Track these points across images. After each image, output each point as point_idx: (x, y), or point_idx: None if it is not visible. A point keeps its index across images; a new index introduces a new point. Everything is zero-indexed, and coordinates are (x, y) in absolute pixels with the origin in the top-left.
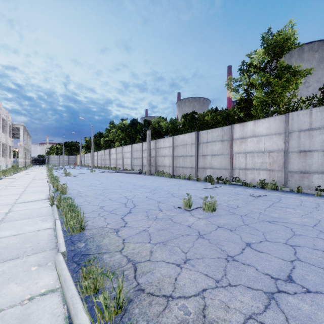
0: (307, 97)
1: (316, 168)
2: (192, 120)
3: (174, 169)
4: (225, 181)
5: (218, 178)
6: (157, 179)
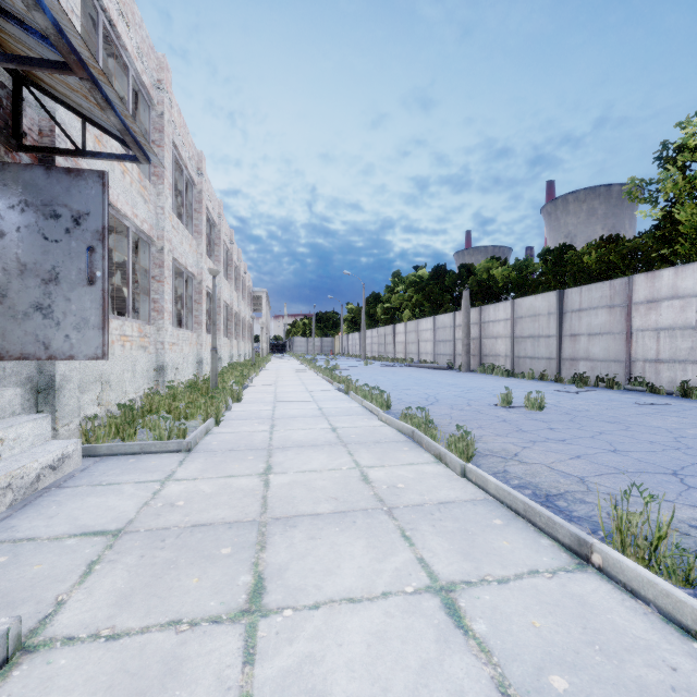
0: None
1: None
2: (558, 262)
3: (516, 362)
4: (611, 383)
5: (599, 379)
6: (479, 378)
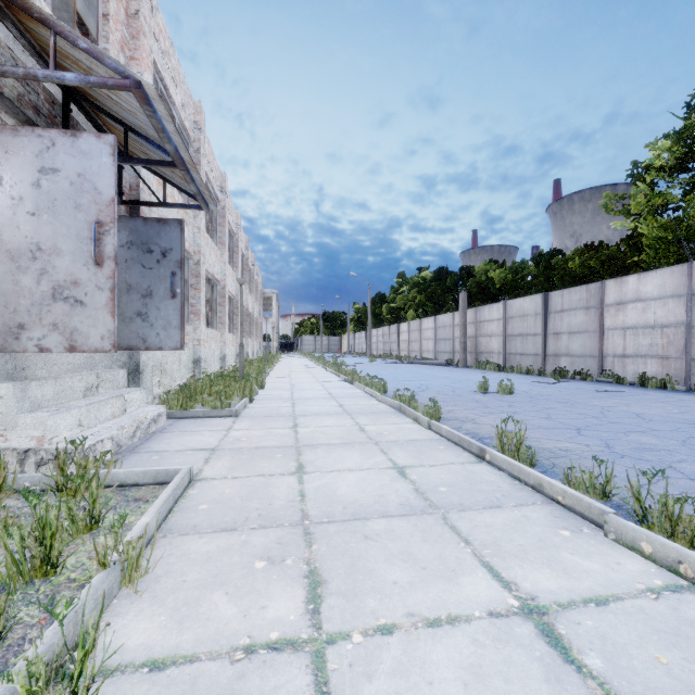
0: None
1: None
2: (549, 266)
3: (507, 358)
4: (585, 376)
5: (576, 372)
6: (472, 373)
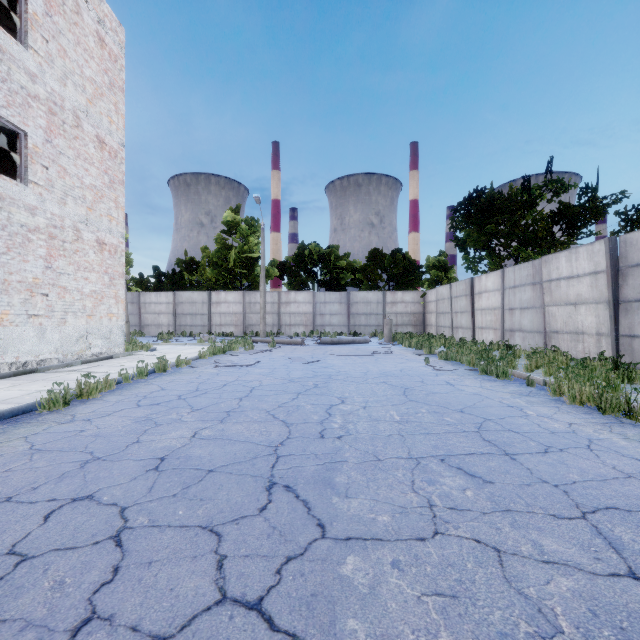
0: (133, 278)
1: None
2: None
3: None
4: None
5: None
6: None
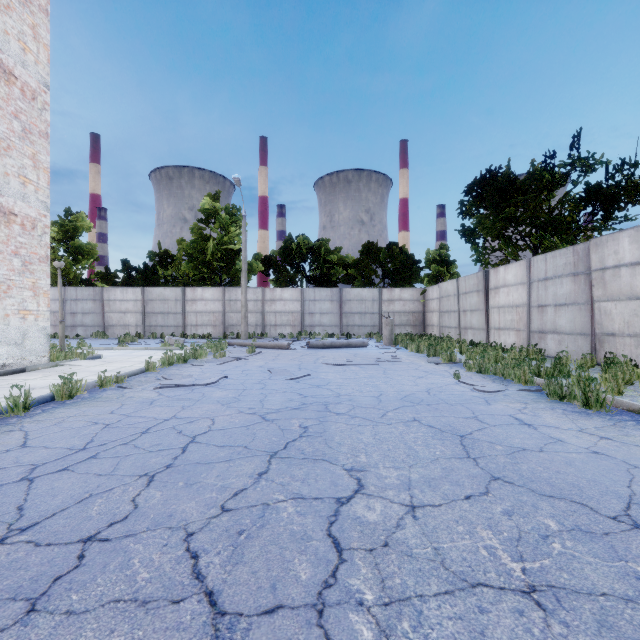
0: (98, 272)
1: (79, 323)
2: None
3: None
4: None
5: None
6: None
